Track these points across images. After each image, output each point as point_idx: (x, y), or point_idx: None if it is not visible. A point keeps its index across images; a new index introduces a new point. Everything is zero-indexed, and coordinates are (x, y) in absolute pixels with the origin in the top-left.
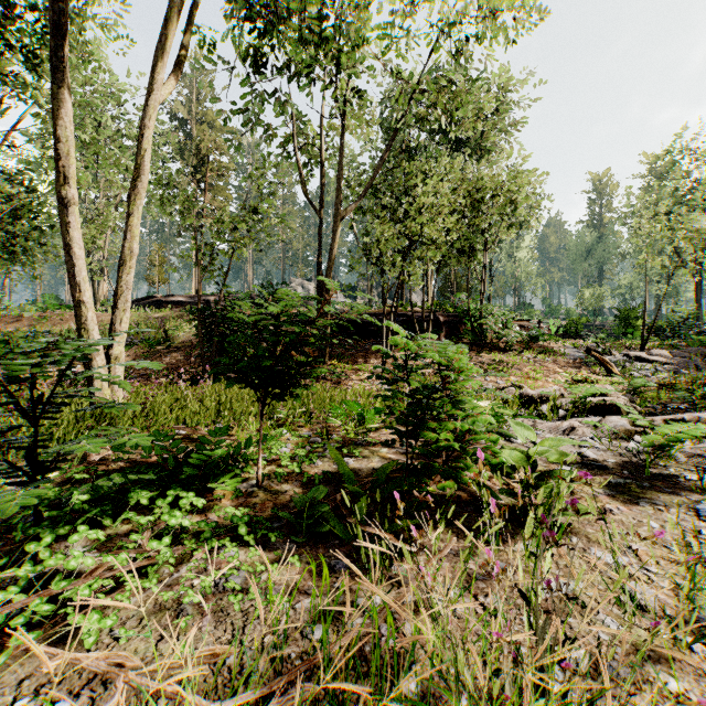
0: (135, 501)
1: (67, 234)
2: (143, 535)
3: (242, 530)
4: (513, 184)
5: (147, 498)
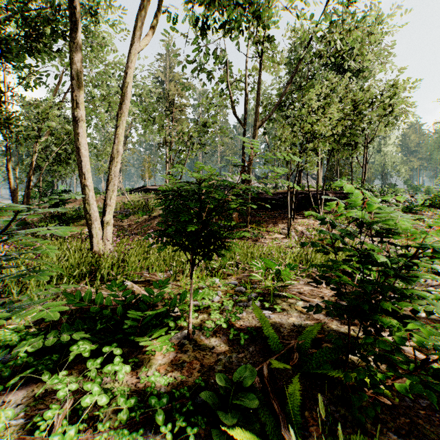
0: (72, 356)
1: (77, 141)
2: (63, 406)
3: (158, 417)
4: (390, 91)
5: (85, 352)
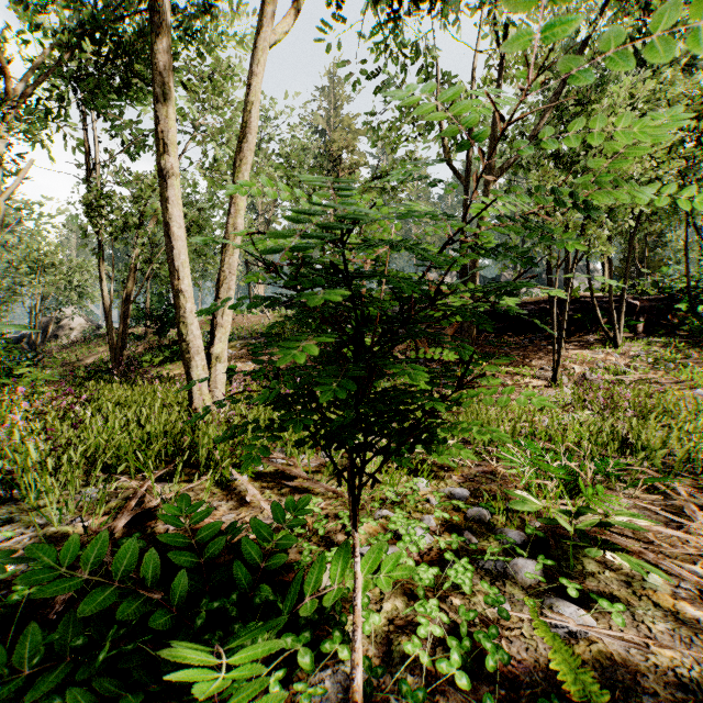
0: None
1: (165, 212)
2: None
3: None
4: None
5: None
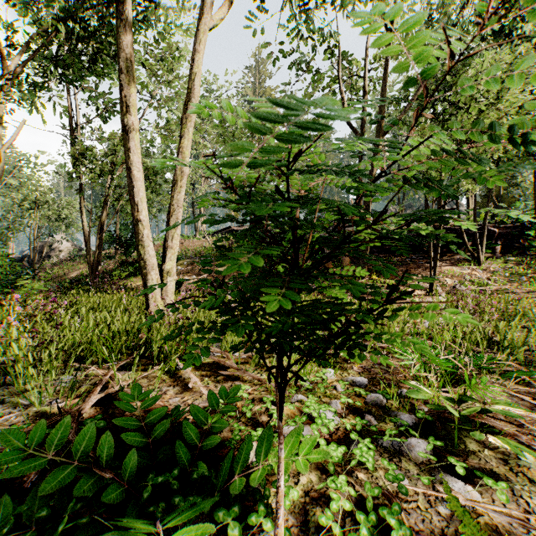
0: None
1: (127, 159)
2: None
3: None
4: None
5: None
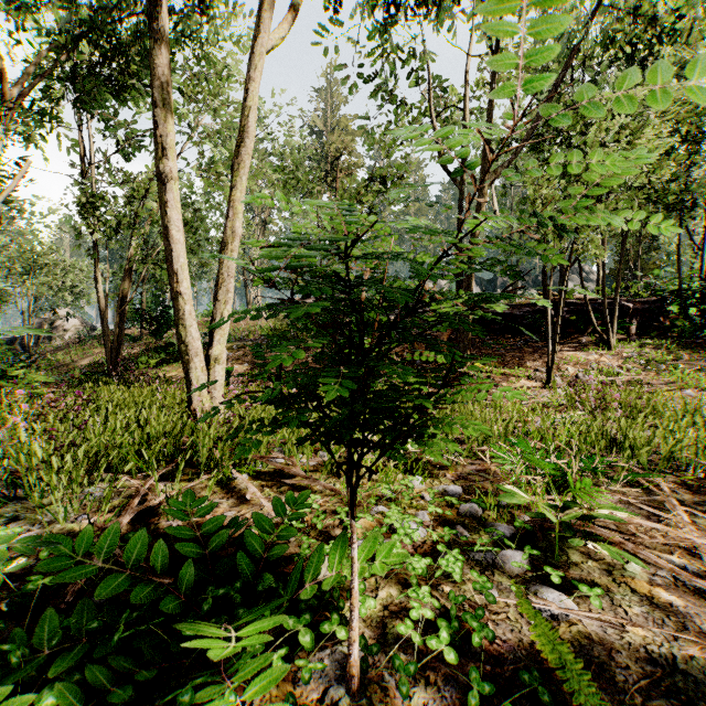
0: None
1: (164, 215)
2: None
3: None
4: None
5: None
